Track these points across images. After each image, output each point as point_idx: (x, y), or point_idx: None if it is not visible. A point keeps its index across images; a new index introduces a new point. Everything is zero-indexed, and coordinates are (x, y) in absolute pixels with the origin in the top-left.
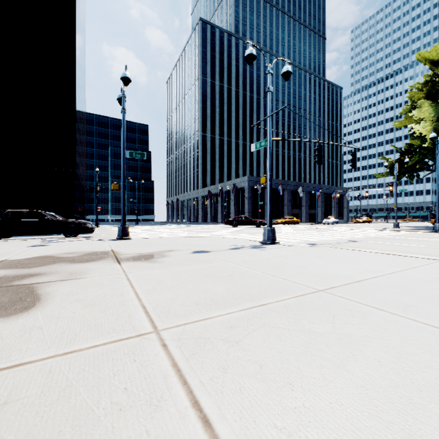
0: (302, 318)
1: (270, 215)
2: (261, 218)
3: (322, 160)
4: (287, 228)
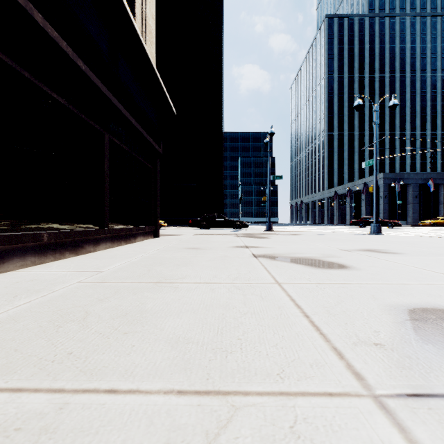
0: (345, 242)
1: (376, 214)
2: (402, 219)
3: (435, 166)
4: (427, 229)
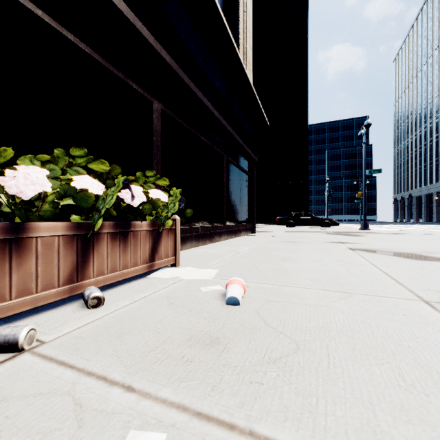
0: None
1: None
2: None
3: None
4: None
